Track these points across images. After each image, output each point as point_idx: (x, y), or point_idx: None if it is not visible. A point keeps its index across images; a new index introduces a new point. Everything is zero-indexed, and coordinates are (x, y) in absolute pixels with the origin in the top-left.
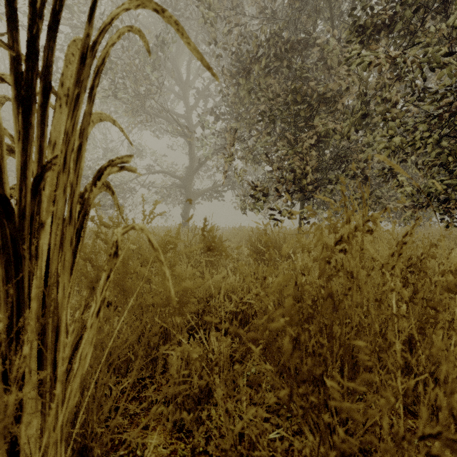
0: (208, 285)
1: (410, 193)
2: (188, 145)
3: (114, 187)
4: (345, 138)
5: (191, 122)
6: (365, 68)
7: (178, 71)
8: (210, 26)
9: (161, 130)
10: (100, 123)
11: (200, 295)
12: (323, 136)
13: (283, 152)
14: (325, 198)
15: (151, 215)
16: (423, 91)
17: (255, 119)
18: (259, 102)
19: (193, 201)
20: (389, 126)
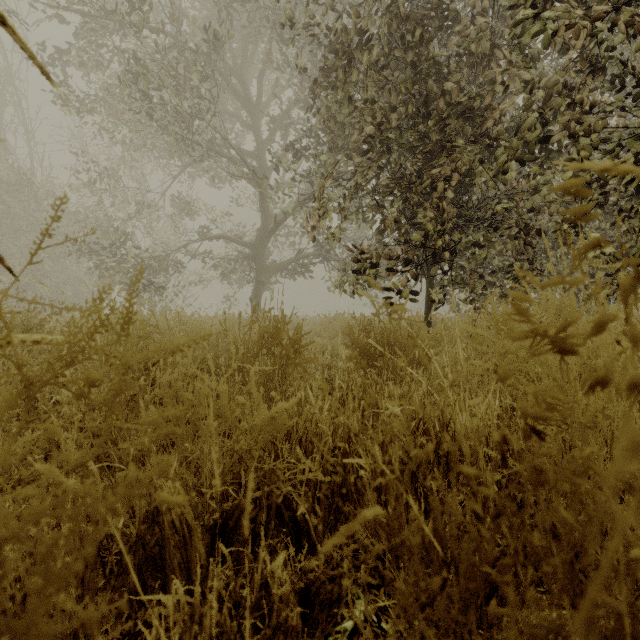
0: (262, 424)
1: (611, 258)
2: (260, 196)
3: (152, 258)
4: (499, 176)
5: (264, 163)
6: (549, 37)
7: (245, 87)
8: (288, 2)
9: (222, 176)
10: (132, 166)
11: (244, 445)
12: (466, 170)
13: (402, 198)
14: (610, 165)
15: (43, 238)
16: (638, 84)
17: (358, 151)
18: (365, 120)
19: (267, 279)
20: (581, 145)
